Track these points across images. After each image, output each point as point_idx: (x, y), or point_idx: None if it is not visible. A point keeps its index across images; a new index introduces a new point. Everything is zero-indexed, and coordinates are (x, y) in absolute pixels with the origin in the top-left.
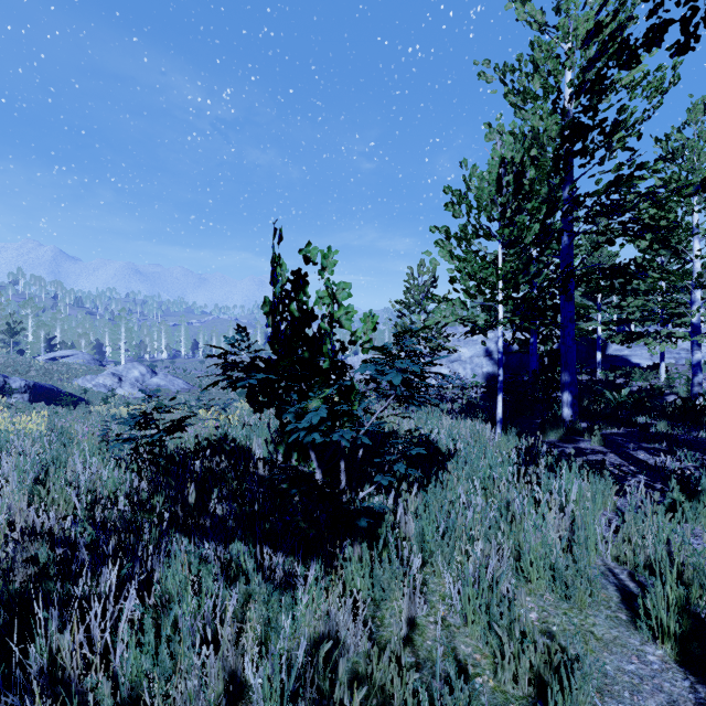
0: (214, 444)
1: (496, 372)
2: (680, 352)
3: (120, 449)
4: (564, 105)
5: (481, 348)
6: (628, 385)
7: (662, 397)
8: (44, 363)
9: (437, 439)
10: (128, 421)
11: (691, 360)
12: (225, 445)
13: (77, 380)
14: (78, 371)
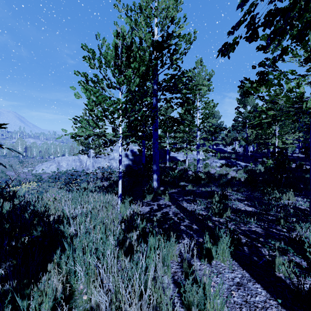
0: None
1: (130, 164)
2: (191, 155)
3: None
4: (153, 31)
5: (124, 153)
6: (177, 168)
7: (187, 172)
8: None
9: (76, 215)
10: None
11: (194, 158)
12: None
13: None
14: None
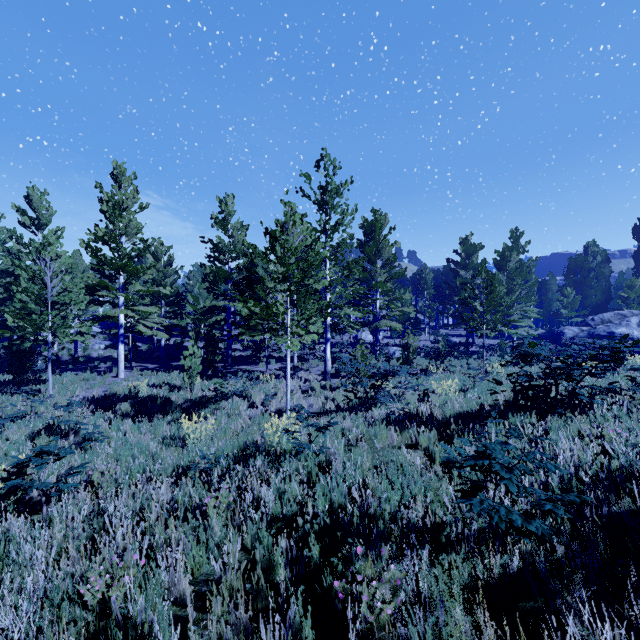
0: None
1: None
2: None
3: None
4: None
5: None
6: None
7: (59, 358)
8: None
9: None
10: None
11: None
12: None
13: None
14: None
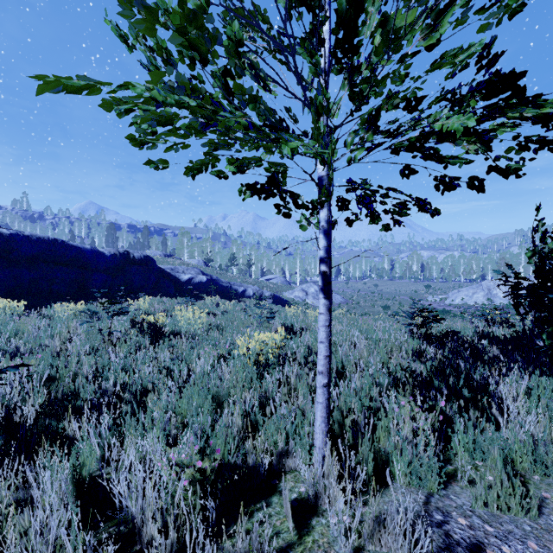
0: (449, 333)
1: None
2: None
3: (399, 329)
4: None
5: None
6: None
7: None
8: (266, 282)
9: None
10: (409, 315)
11: None
12: (457, 335)
13: (285, 293)
14: (282, 287)
